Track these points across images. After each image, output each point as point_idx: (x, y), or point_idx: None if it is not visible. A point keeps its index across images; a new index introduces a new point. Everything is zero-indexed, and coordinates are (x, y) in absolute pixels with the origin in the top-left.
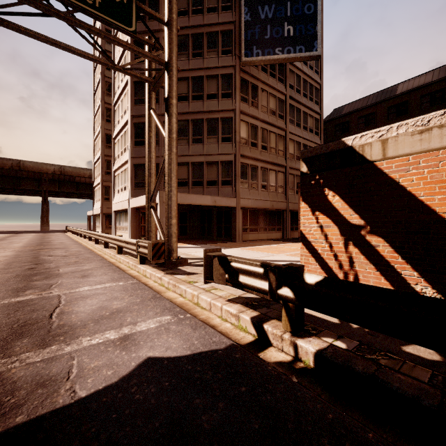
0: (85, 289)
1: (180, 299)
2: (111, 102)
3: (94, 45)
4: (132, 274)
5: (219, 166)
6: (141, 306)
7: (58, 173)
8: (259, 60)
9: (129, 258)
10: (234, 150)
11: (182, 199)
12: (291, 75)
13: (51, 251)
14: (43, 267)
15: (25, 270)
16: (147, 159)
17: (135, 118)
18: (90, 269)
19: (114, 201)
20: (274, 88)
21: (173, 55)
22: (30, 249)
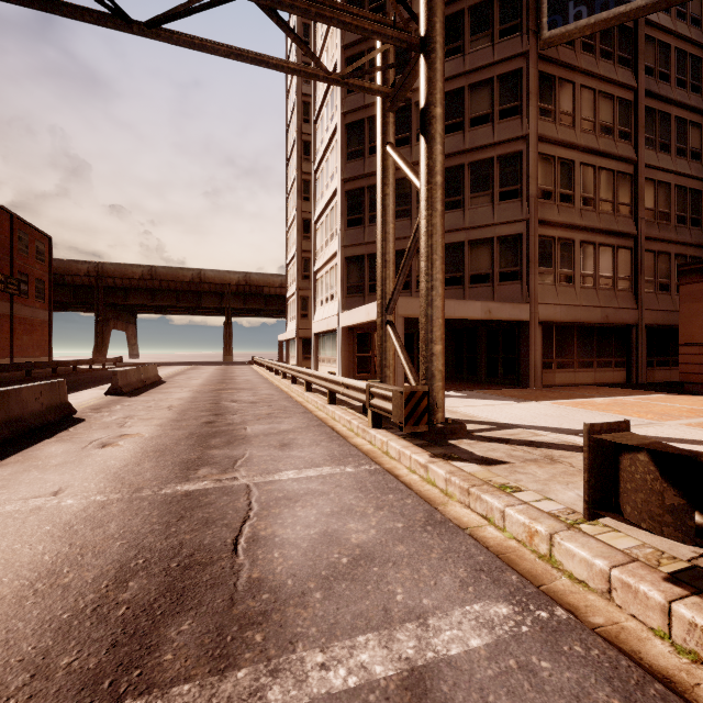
0: (289, 477)
1: (490, 531)
2: (309, 170)
3: (298, 40)
4: (360, 448)
5: (495, 246)
6: (411, 546)
7: (243, 283)
8: (582, 26)
9: (350, 412)
10: (526, 214)
11: None
12: (648, 47)
13: (235, 393)
14: (225, 422)
15: (201, 424)
16: (380, 236)
17: (348, 182)
18: (292, 430)
19: (316, 317)
20: (609, 81)
21: (437, 19)
22: (210, 389)
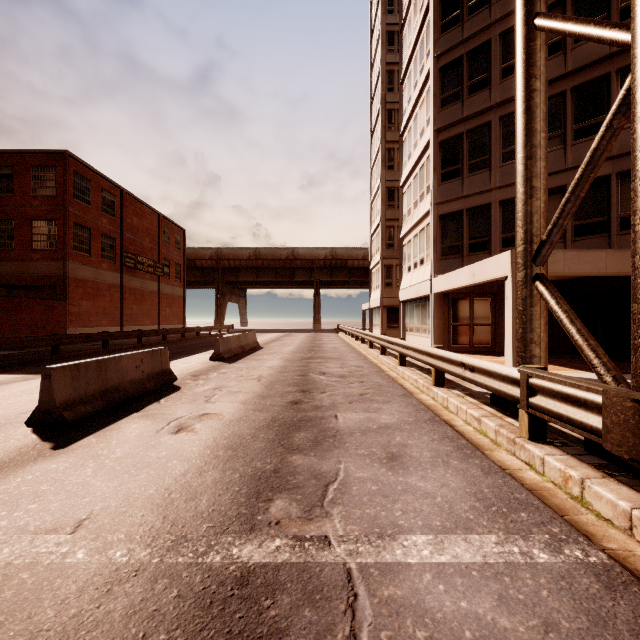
0: (422, 557)
1: None
2: (394, 138)
3: None
4: (518, 477)
5: None
6: None
7: (330, 257)
8: None
9: (472, 403)
10: None
11: (566, 264)
12: None
13: (323, 363)
14: (312, 404)
15: (286, 405)
16: (521, 153)
17: (442, 132)
18: (396, 427)
19: (402, 285)
20: None
21: None
22: (299, 358)
